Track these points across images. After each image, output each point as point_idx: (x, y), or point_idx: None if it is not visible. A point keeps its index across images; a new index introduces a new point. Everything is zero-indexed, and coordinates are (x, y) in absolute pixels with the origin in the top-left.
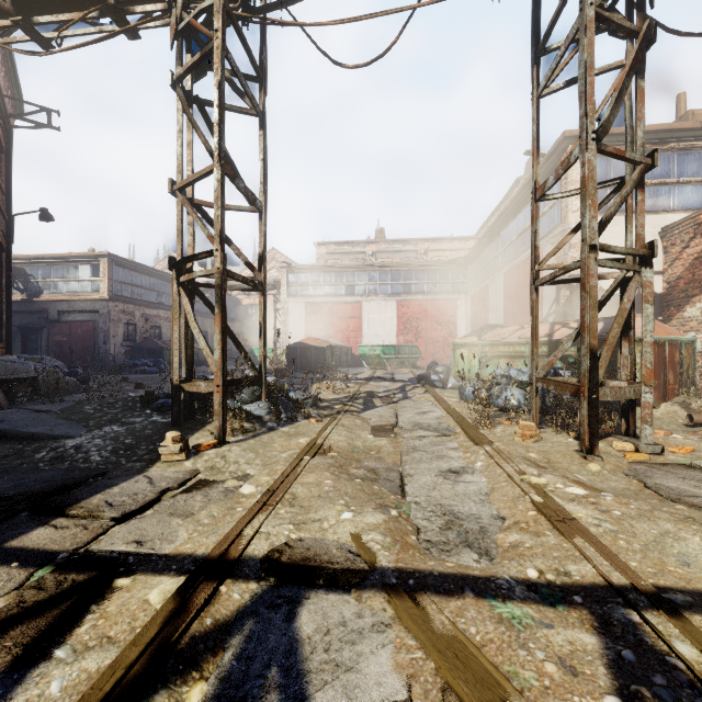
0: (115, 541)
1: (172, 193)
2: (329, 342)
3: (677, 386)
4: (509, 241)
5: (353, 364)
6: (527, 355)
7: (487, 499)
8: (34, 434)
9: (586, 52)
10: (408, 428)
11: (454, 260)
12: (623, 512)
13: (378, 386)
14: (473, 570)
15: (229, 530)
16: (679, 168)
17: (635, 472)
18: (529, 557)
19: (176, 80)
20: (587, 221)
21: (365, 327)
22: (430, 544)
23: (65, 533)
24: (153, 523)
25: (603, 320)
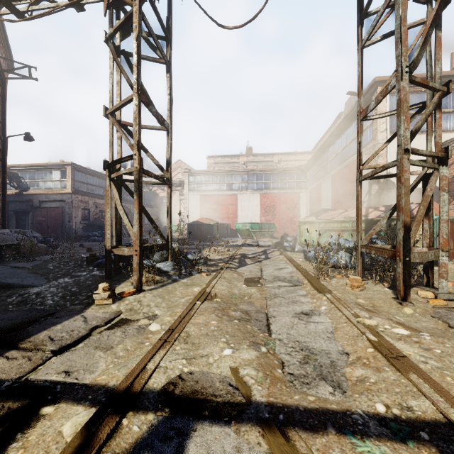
0: (49, 371)
1: (106, 116)
2: (216, 221)
3: None
4: (335, 153)
5: (231, 235)
6: (350, 229)
7: (333, 337)
8: (9, 284)
9: (401, 8)
10: (270, 280)
11: (298, 167)
12: (442, 350)
13: (248, 250)
14: (331, 404)
15: (136, 364)
16: (453, 102)
17: (439, 314)
18: (375, 392)
19: (108, 37)
20: (402, 131)
21: (239, 211)
22: (293, 377)
23: (13, 364)
24: (81, 355)
25: None
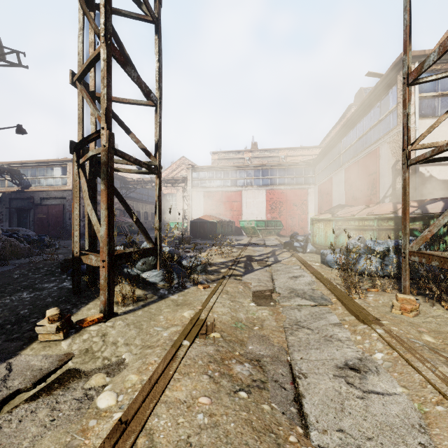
0: None
1: (73, 84)
2: (219, 218)
3: None
4: (349, 145)
5: (236, 233)
6: (375, 229)
7: (431, 445)
8: None
9: None
10: (285, 295)
11: (306, 161)
12: None
13: (255, 251)
14: None
15: None
16: None
17: None
18: None
19: None
20: None
21: (244, 208)
22: None
23: None
24: None
25: (442, 200)
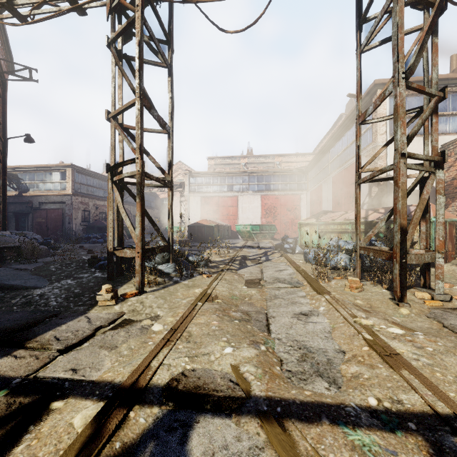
0: (57, 369)
1: (108, 120)
2: (216, 223)
3: (454, 252)
4: (336, 155)
5: (232, 237)
6: (350, 231)
7: (330, 336)
8: (13, 286)
9: (398, 16)
10: (270, 281)
11: (299, 168)
12: (434, 348)
13: (249, 252)
14: (326, 398)
15: (140, 362)
16: (453, 104)
17: (434, 315)
18: (368, 387)
19: (110, 42)
20: (398, 136)
21: (240, 212)
22: (291, 374)
23: (21, 362)
24: (86, 354)
25: None
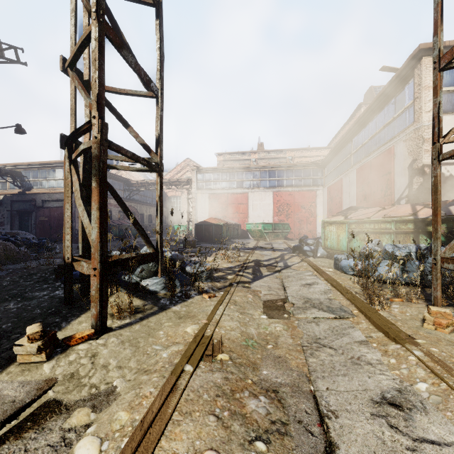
0: None
1: (64, 71)
2: (225, 221)
3: None
4: (361, 144)
5: (242, 236)
6: (392, 232)
7: None
8: None
9: None
10: (300, 305)
11: (314, 162)
12: None
13: (262, 255)
14: None
15: None
16: None
17: None
18: None
19: None
20: None
21: (251, 210)
22: None
23: None
24: None
25: None
